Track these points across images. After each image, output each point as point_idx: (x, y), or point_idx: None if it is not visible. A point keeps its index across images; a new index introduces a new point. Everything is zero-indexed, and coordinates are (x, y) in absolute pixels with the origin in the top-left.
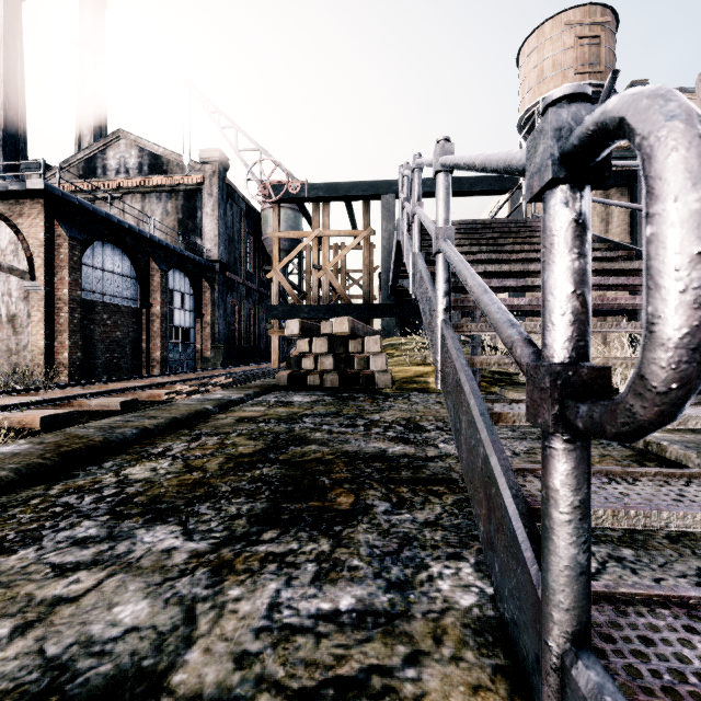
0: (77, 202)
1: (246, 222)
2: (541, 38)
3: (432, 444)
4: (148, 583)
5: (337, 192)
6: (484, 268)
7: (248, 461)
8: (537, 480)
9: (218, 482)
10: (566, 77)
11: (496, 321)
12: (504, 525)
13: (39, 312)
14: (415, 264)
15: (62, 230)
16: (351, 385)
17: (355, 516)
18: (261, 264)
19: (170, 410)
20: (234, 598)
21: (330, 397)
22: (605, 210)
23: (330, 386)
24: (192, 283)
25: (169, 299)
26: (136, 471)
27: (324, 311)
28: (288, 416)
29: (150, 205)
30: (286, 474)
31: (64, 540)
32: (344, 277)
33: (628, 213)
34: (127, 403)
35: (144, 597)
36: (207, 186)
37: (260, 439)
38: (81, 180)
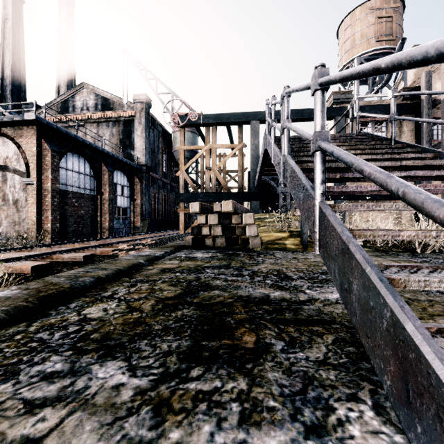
0: (56, 127)
1: (163, 140)
2: (353, 19)
3: (300, 290)
4: (101, 422)
5: (222, 119)
6: (337, 165)
7: (171, 303)
8: (435, 340)
9: (152, 321)
10: (370, 43)
11: (422, 201)
12: (435, 395)
13: (33, 198)
14: (285, 163)
15: (47, 145)
16: (233, 245)
17: (260, 354)
18: (171, 167)
19: (115, 263)
20: (175, 442)
21: (220, 253)
22: (398, 130)
23: (219, 246)
24: (128, 179)
25: (114, 189)
26: (92, 311)
27: (213, 197)
28: (195, 268)
29: (102, 130)
30: (201, 315)
31: (36, 375)
32: (225, 175)
33: (414, 131)
34: (87, 257)
35: (97, 439)
36: (138, 118)
37: (178, 285)
38: (59, 114)
